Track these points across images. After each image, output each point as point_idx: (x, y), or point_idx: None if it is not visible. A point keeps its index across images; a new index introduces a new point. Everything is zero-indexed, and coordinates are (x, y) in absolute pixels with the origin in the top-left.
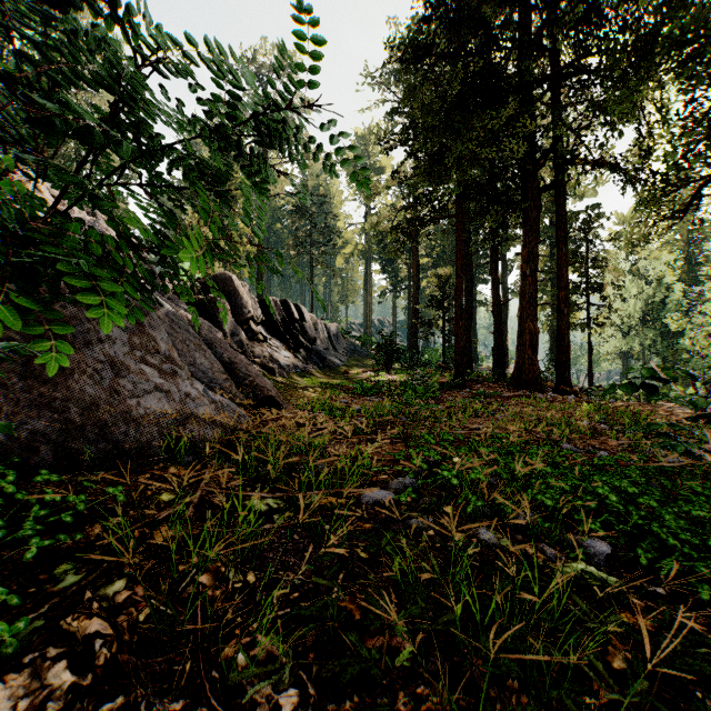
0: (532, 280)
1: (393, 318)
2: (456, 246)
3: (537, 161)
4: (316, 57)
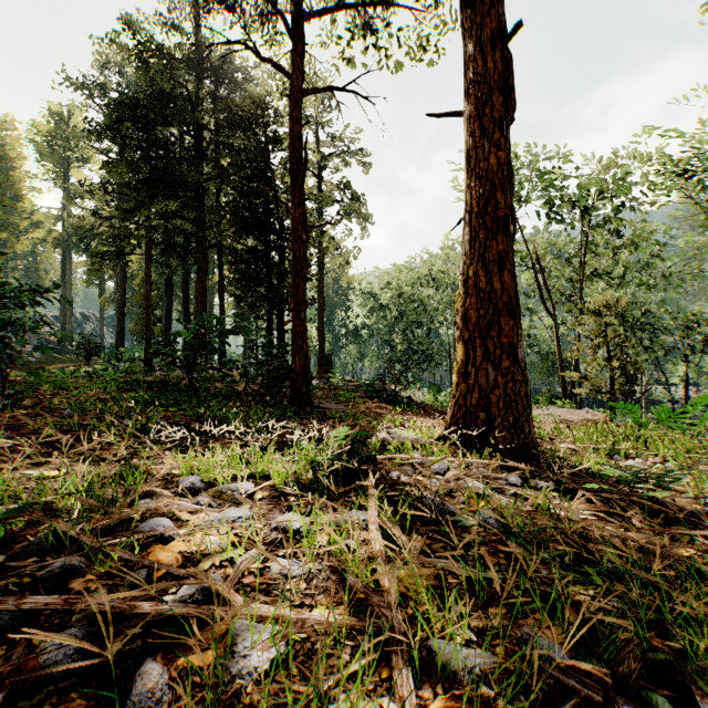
0: (203, 304)
1: (101, 314)
2: (146, 276)
3: (206, 229)
4: (59, 286)
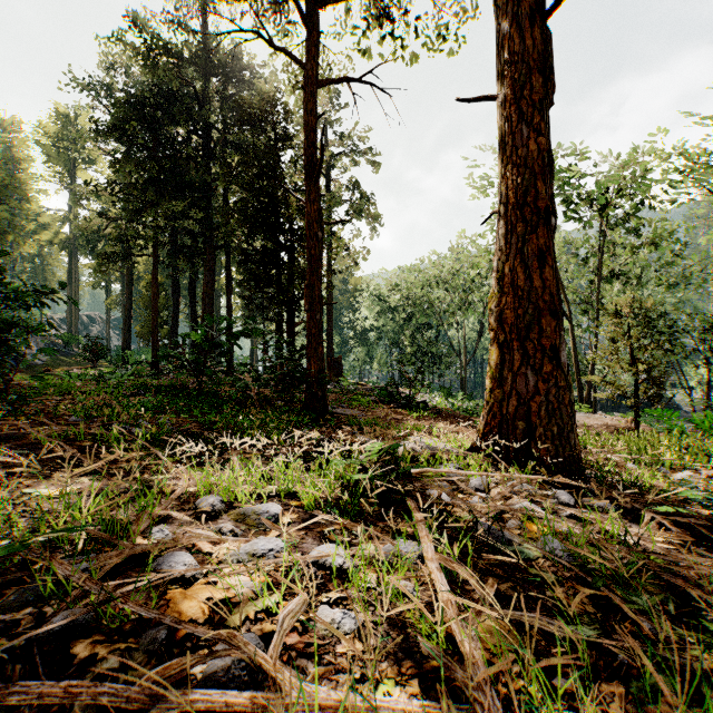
0: (210, 306)
1: (107, 316)
2: (153, 277)
3: (213, 229)
4: (65, 287)
